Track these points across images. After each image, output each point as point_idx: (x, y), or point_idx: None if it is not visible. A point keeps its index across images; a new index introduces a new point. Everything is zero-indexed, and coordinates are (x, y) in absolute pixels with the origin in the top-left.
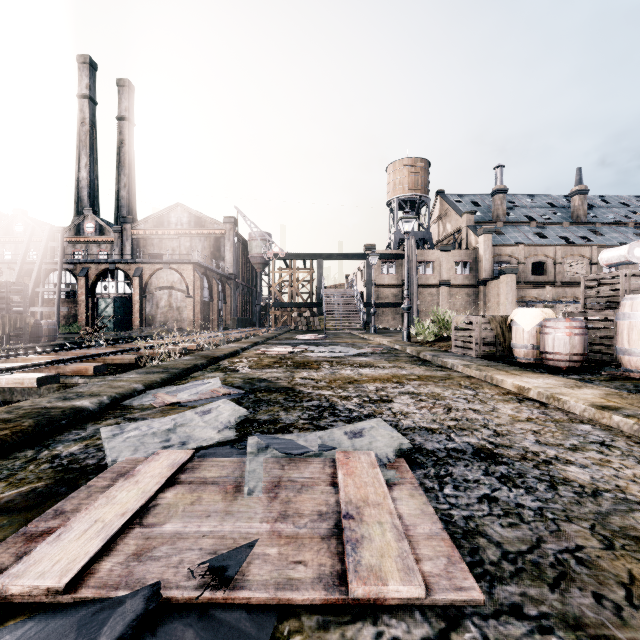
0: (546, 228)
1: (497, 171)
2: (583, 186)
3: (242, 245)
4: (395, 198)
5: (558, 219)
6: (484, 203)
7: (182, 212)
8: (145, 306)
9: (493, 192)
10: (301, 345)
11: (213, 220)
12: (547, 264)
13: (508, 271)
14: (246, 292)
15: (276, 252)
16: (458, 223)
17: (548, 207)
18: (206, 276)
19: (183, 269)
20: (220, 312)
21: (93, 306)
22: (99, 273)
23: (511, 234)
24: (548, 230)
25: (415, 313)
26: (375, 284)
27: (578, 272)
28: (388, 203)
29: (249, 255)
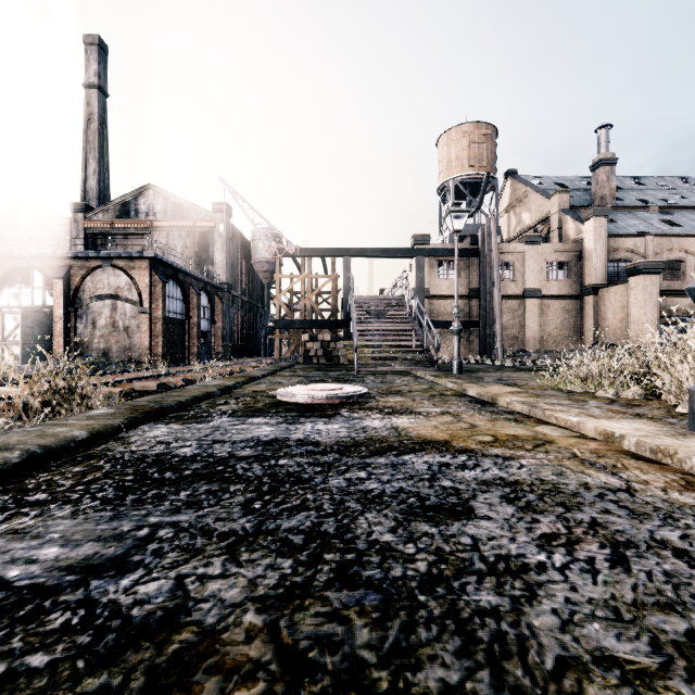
0: (674, 214)
1: (601, 133)
2: None
3: (242, 246)
4: (450, 179)
5: (687, 203)
6: (574, 185)
7: (155, 197)
8: (74, 325)
9: (595, 164)
10: None
11: (198, 208)
12: (687, 263)
13: (647, 269)
14: (248, 310)
15: (281, 245)
16: (543, 209)
17: (665, 189)
18: (178, 282)
19: (133, 268)
20: (207, 336)
21: None
22: (2, 274)
23: (627, 221)
24: (678, 216)
25: (499, 336)
26: (429, 294)
27: None
28: (440, 188)
29: (252, 260)
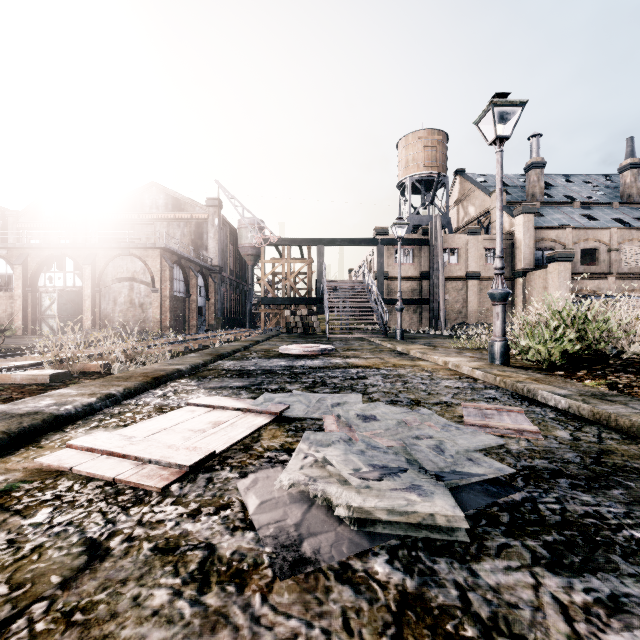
0: (593, 209)
1: (533, 141)
2: (636, 159)
3: (230, 233)
4: (408, 177)
5: (605, 199)
6: (513, 183)
7: (158, 193)
8: (99, 302)
9: (528, 166)
10: (266, 393)
11: (194, 202)
12: (600, 251)
13: (561, 257)
14: (235, 288)
15: (266, 236)
16: (485, 204)
17: (589, 187)
18: (180, 266)
19: (147, 256)
20: (202, 311)
21: (34, 302)
22: (41, 261)
23: (552, 215)
24: (596, 211)
25: (442, 311)
26: (388, 276)
27: (638, 261)
28: (399, 184)
29: (238, 245)
